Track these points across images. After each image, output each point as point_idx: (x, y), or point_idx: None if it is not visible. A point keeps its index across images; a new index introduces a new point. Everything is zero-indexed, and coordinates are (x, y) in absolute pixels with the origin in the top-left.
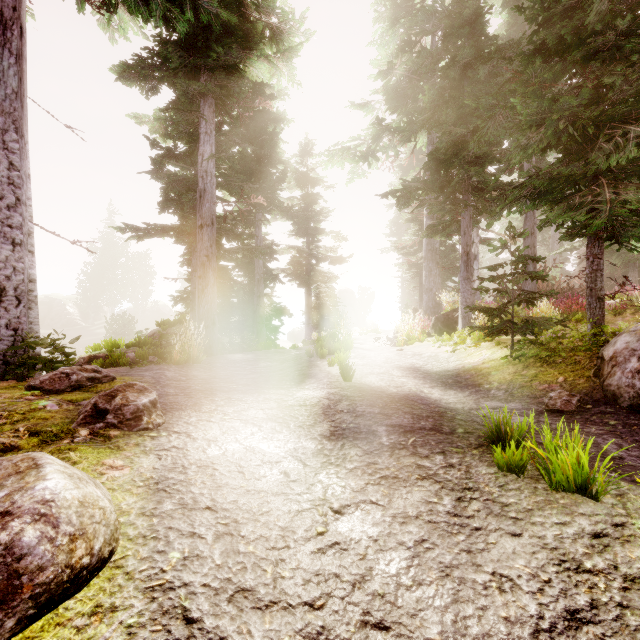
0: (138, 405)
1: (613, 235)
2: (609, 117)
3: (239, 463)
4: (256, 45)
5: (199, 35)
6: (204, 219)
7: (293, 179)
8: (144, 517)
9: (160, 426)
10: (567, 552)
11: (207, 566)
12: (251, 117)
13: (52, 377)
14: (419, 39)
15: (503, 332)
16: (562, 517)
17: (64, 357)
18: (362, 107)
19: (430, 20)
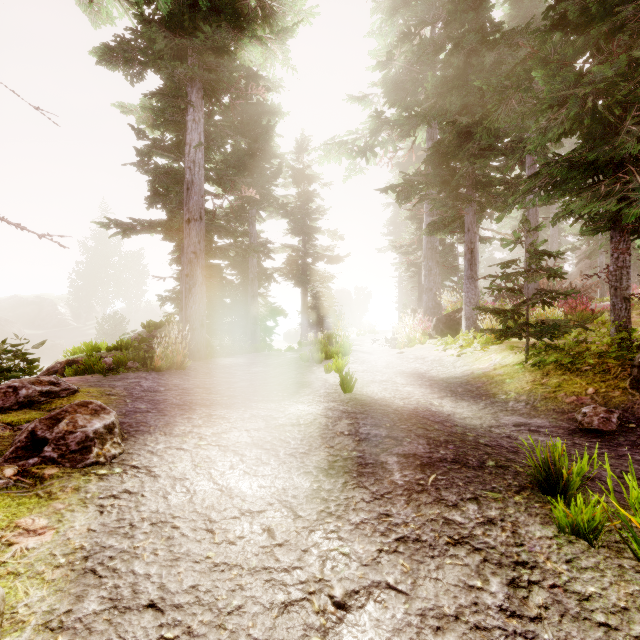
0: (87, 432)
1: (636, 229)
2: (638, 97)
3: (209, 515)
4: (247, 25)
5: (185, 14)
6: (191, 213)
7: (289, 176)
8: (45, 633)
9: (115, 458)
10: None
11: None
12: (244, 109)
13: None
14: (418, 31)
15: (516, 335)
16: None
17: (27, 364)
18: (360, 101)
19: (430, 10)
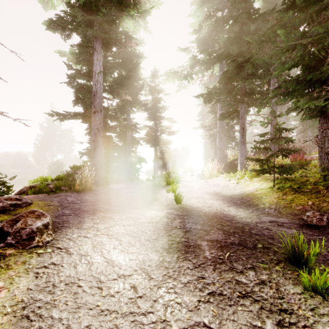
0: (32, 228)
1: None
2: None
3: (100, 278)
4: (125, 8)
5: (93, 3)
6: (96, 108)
7: (147, 90)
8: None
9: (49, 243)
10: None
11: None
12: (124, 55)
13: None
14: (215, 14)
15: (268, 173)
16: None
17: (6, 188)
18: (184, 50)
19: (221, 3)
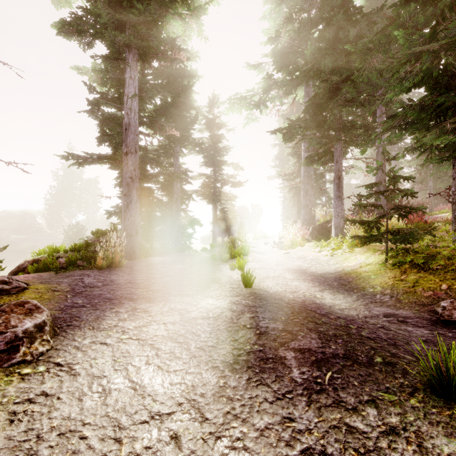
0: (17, 332)
1: None
2: None
3: (119, 420)
4: (171, 4)
5: None
6: (129, 147)
7: (203, 124)
8: None
9: (43, 355)
10: None
11: None
12: (170, 73)
13: None
14: (298, 17)
15: (377, 241)
16: None
17: None
18: (255, 67)
19: (307, 0)
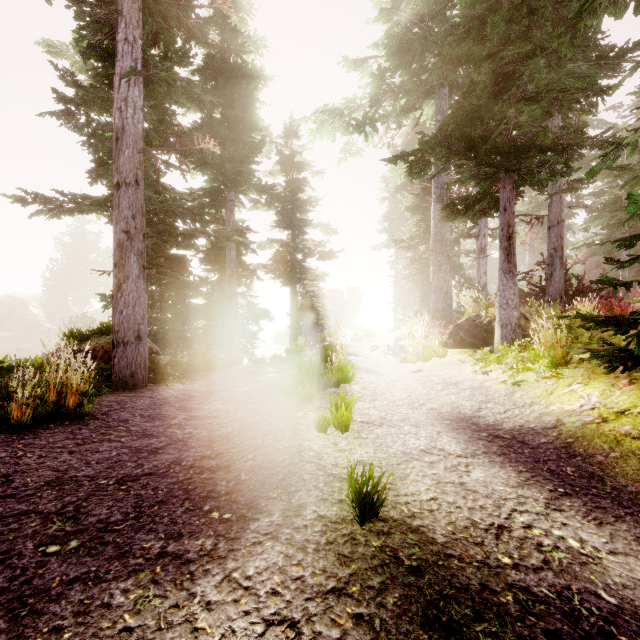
0: None
1: None
2: None
3: None
4: None
5: None
6: (122, 174)
7: (276, 162)
8: None
9: None
10: None
11: None
12: (219, 70)
13: None
14: None
15: (636, 361)
16: None
17: None
18: (357, 67)
19: None
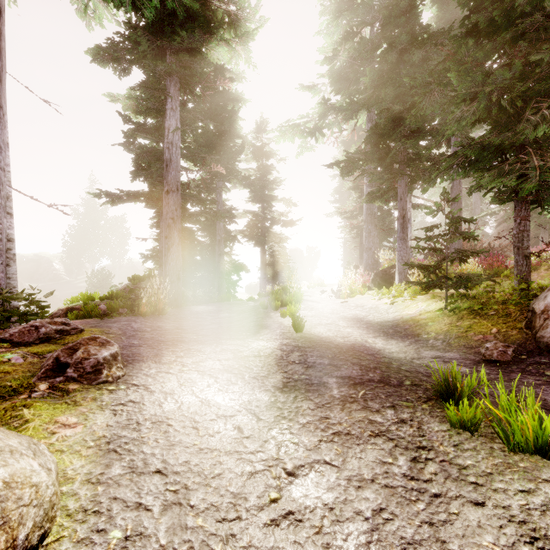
0: (98, 358)
1: (537, 199)
2: (535, 92)
3: (194, 418)
4: (216, 30)
5: (165, 21)
6: (170, 185)
7: (250, 152)
8: (89, 485)
9: (120, 379)
10: (537, 527)
11: (150, 548)
12: (213, 97)
13: (22, 330)
14: (360, 30)
15: (438, 287)
16: (525, 484)
17: (39, 310)
18: (310, 89)
19: (370, 13)
